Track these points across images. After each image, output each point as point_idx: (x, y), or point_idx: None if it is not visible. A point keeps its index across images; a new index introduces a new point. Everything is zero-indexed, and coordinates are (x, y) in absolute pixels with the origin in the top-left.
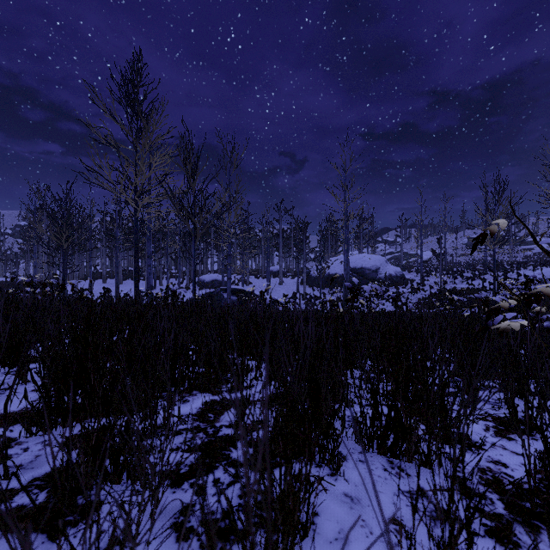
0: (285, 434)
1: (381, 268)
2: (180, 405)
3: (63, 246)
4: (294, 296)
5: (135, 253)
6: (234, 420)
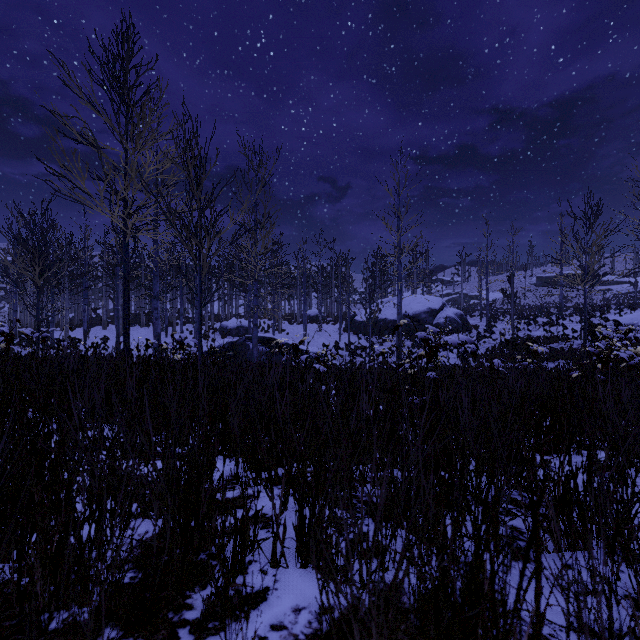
0: None
1: (439, 312)
2: None
3: (37, 282)
4: (336, 346)
5: (124, 292)
6: None
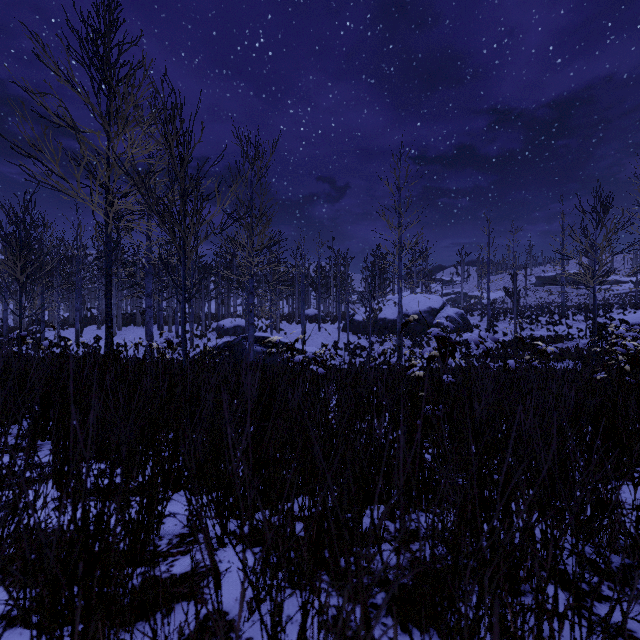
0: None
1: (439, 311)
2: None
3: (19, 279)
4: (335, 346)
5: (106, 287)
6: None
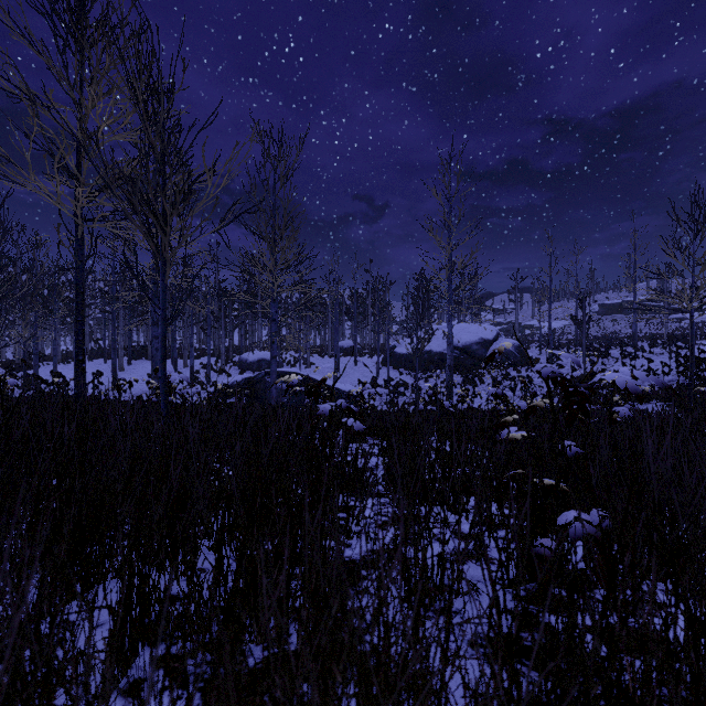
0: None
1: (493, 343)
2: None
3: None
4: (374, 383)
5: (76, 308)
6: None
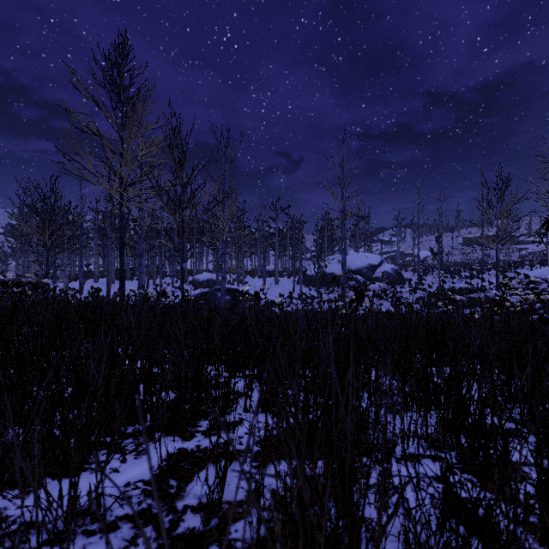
0: (289, 546)
1: (378, 267)
2: (131, 461)
3: (46, 243)
4: (290, 296)
5: (120, 251)
6: (207, 494)
